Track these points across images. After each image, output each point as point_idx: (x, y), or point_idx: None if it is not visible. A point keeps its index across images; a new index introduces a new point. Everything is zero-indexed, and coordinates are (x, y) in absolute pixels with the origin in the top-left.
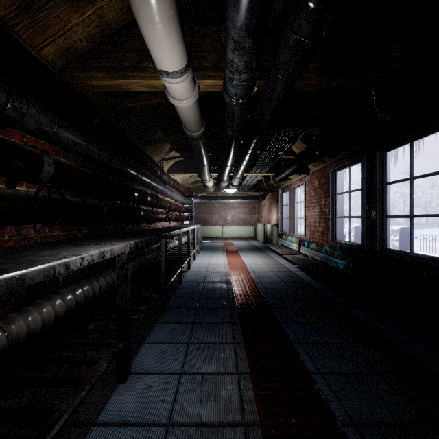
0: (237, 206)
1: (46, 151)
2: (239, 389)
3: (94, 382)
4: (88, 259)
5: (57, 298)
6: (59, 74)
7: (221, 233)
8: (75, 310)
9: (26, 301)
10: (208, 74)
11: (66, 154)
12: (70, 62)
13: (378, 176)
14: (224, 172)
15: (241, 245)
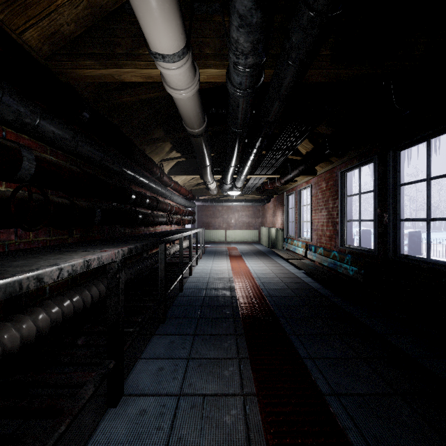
0: (241, 209)
1: (31, 147)
2: (245, 415)
3: (76, 412)
4: (68, 270)
5: (40, 311)
6: (45, 62)
7: (224, 237)
8: (63, 323)
9: (5, 315)
10: (209, 62)
11: (54, 151)
12: (57, 48)
13: (392, 177)
14: (227, 173)
15: (245, 249)
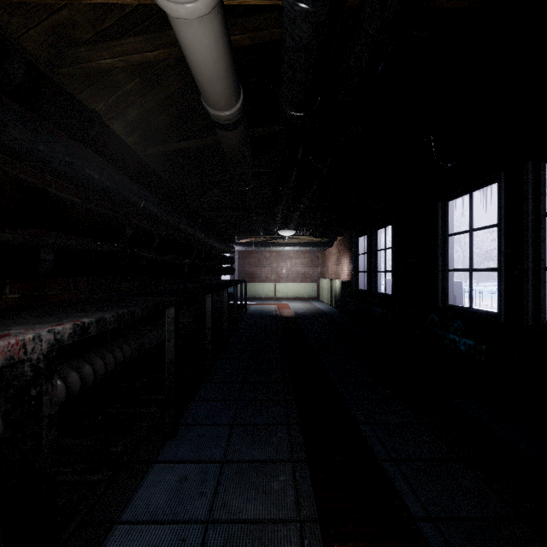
0: (294, 256)
1: None
2: None
3: None
4: None
5: None
6: None
7: (273, 292)
8: None
9: None
10: None
11: None
12: None
13: (531, 202)
14: (278, 201)
15: (300, 308)
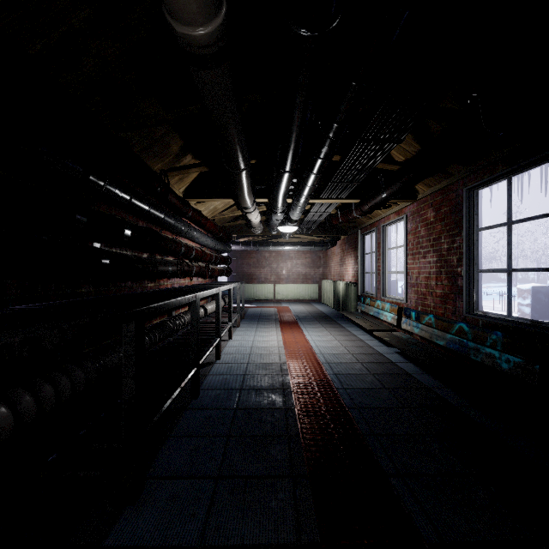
0: (295, 256)
1: None
2: None
3: None
4: None
5: None
6: None
7: (272, 294)
8: None
9: None
10: None
11: None
12: None
13: None
14: (278, 189)
15: (302, 311)
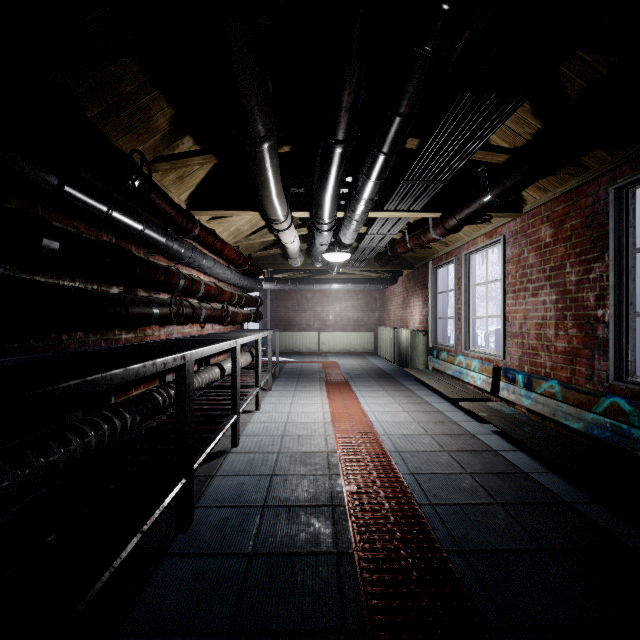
0: (345, 297)
1: None
2: None
3: None
4: None
5: None
6: None
7: (316, 344)
8: None
9: None
10: None
11: None
12: None
13: None
14: (324, 184)
15: (354, 367)
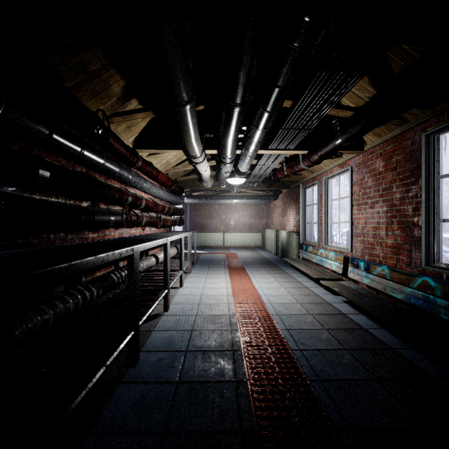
0: (242, 209)
1: None
2: None
3: None
4: None
5: None
6: None
7: (222, 241)
8: None
9: None
10: None
11: None
12: None
13: None
14: (227, 132)
15: (248, 257)
